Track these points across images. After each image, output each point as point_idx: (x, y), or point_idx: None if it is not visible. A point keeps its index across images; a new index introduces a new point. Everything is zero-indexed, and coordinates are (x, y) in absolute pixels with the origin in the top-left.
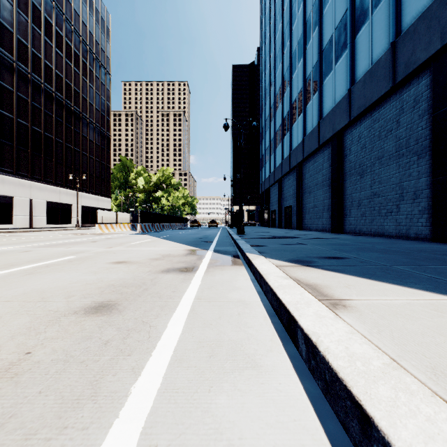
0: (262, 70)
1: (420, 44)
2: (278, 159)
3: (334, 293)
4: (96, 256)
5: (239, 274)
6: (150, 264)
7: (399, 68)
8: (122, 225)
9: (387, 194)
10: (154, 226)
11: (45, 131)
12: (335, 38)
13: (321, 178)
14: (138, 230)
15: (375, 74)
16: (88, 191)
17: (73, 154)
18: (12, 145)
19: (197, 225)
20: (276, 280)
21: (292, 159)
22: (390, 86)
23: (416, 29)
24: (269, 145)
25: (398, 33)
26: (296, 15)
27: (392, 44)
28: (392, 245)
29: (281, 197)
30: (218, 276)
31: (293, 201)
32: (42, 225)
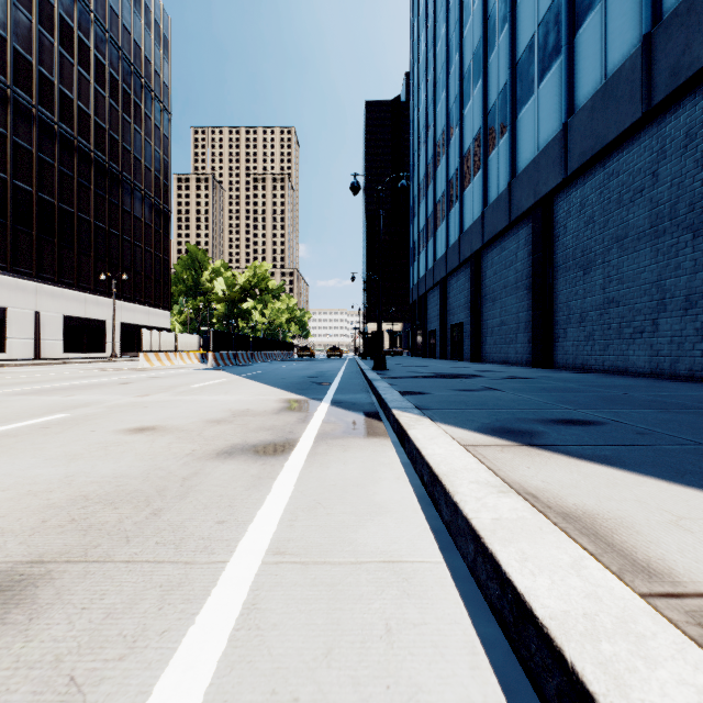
0: (413, 105)
1: (701, 32)
2: (440, 247)
3: (668, 558)
4: (104, 415)
5: (380, 461)
6: (201, 434)
7: (660, 79)
8: (185, 355)
9: (634, 301)
10: (238, 356)
11: (60, 201)
12: (539, 39)
13: (514, 276)
14: (210, 362)
15: (613, 93)
16: (132, 300)
17: (108, 238)
18: (5, 223)
19: (309, 355)
20: (481, 498)
21: (463, 246)
22: (641, 111)
23: (693, 7)
24: (426, 225)
25: (656, 19)
26: (470, 10)
27: (645, 38)
28: (659, 392)
29: (444, 308)
30: (335, 469)
31: (465, 315)
32: (55, 355)
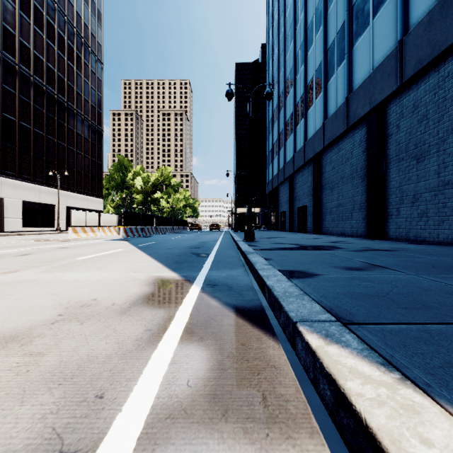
0: (269, 58)
1: None
2: (289, 153)
3: None
4: None
5: None
6: None
7: None
8: (107, 229)
9: None
10: (144, 230)
11: (20, 120)
12: None
13: (349, 169)
14: (121, 234)
15: (452, 3)
16: (75, 190)
17: (57, 147)
18: None
19: (197, 229)
20: None
21: (307, 150)
22: None
23: None
24: (278, 138)
25: None
26: None
27: None
28: None
29: (292, 196)
30: None
31: (309, 200)
32: (16, 229)
